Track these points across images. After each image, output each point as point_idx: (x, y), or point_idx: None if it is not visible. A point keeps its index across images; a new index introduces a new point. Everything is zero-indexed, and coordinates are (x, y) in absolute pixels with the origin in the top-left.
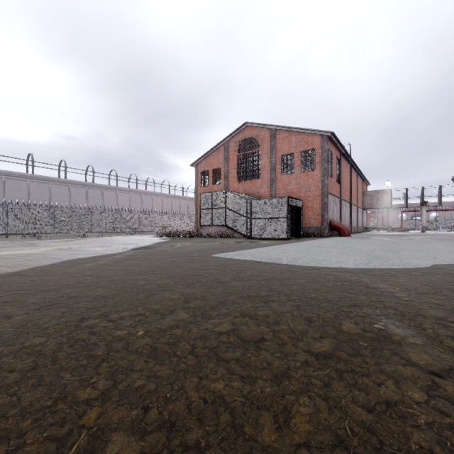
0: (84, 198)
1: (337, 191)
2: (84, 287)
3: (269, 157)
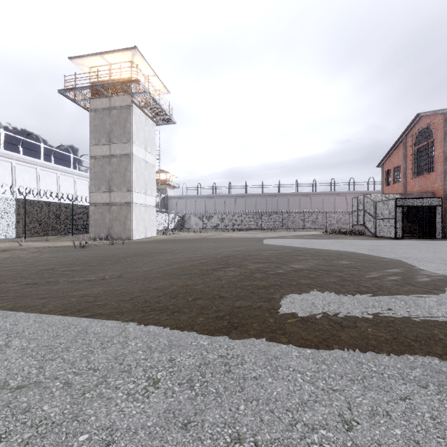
0: (309, 204)
1: None
2: (212, 240)
3: (442, 146)
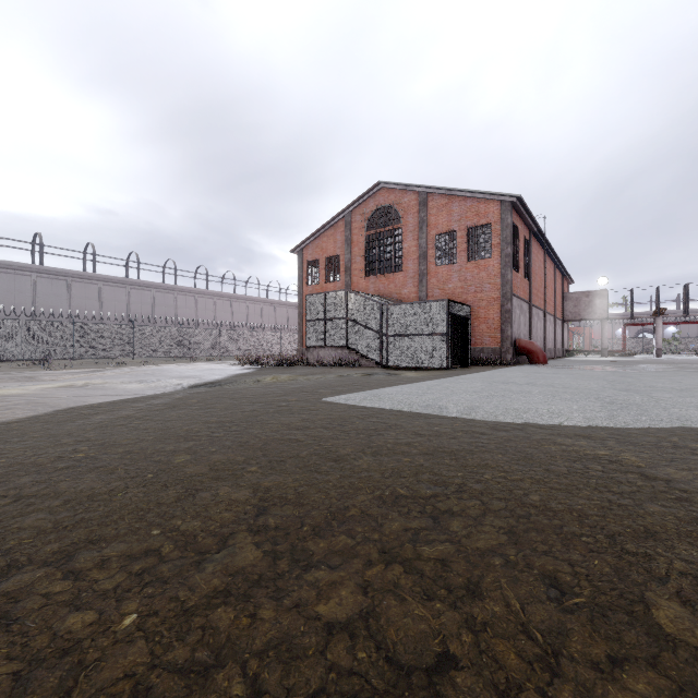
0: (124, 303)
1: (525, 292)
2: (62, 470)
3: (416, 238)
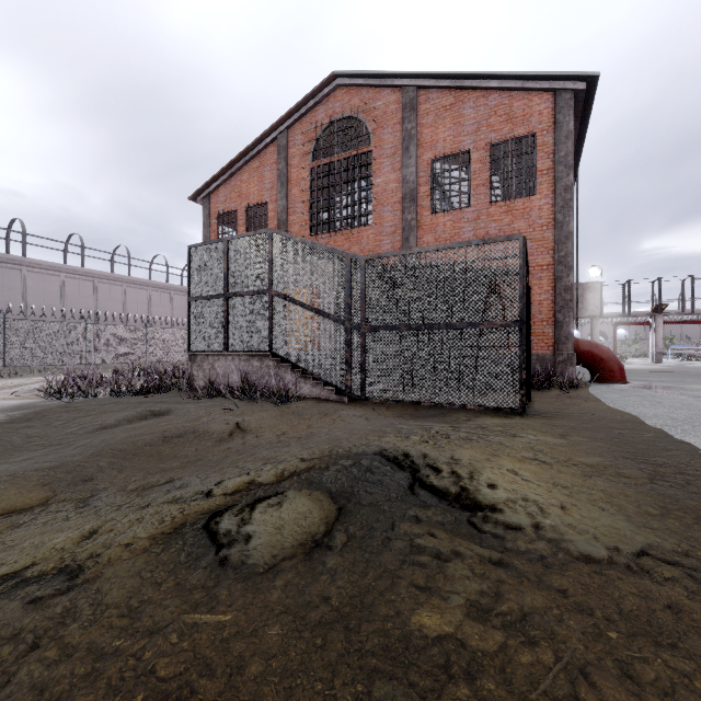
0: None
1: None
2: None
3: (397, 167)
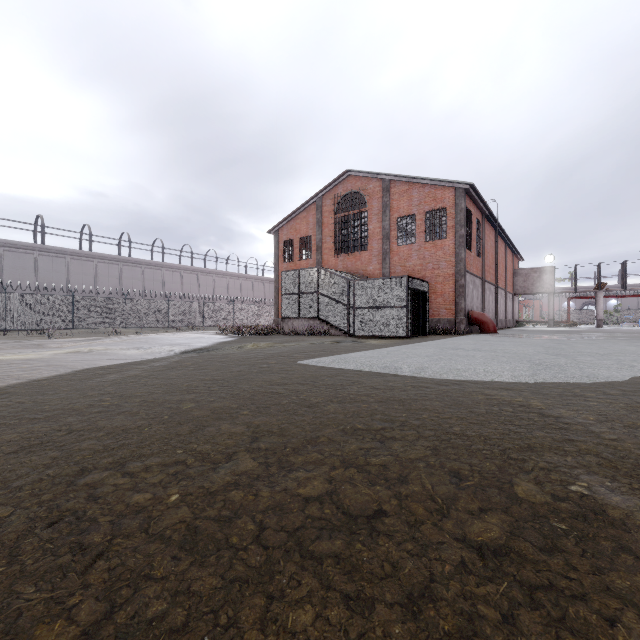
0: (117, 279)
1: (477, 269)
2: (97, 414)
3: (380, 220)
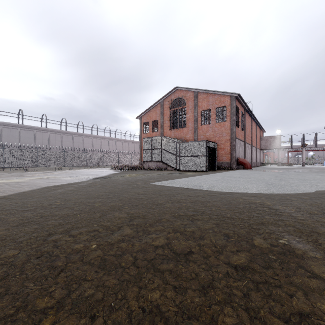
0: (60, 141)
1: (242, 137)
2: (54, 208)
3: (192, 112)
